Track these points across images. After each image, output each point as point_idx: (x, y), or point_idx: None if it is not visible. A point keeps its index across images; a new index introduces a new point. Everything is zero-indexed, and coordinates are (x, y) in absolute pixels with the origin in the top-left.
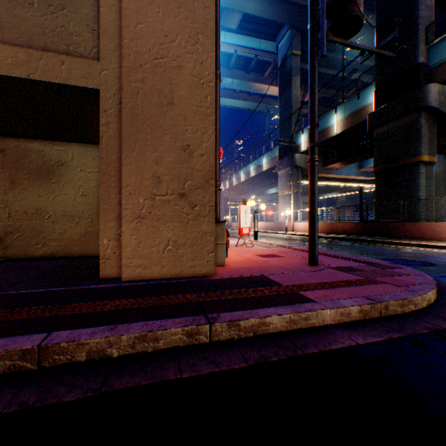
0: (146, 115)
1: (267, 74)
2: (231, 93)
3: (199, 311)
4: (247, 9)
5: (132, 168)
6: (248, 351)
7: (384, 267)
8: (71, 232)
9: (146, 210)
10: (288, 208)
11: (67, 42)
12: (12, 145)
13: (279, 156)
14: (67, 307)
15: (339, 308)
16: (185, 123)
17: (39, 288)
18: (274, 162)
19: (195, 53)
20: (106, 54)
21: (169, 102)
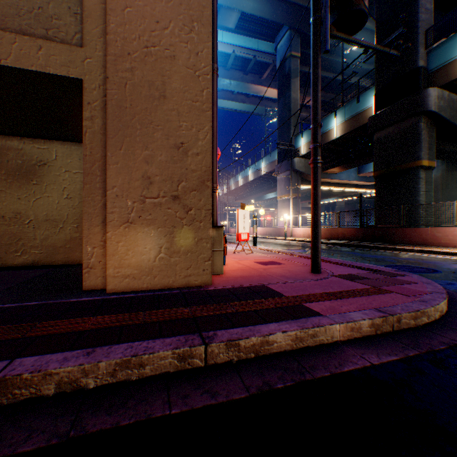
0: (135, 108)
1: (266, 76)
2: (229, 94)
3: (193, 328)
4: (245, 8)
5: (120, 167)
6: (249, 376)
7: (390, 274)
8: (54, 238)
9: (135, 214)
10: (287, 213)
11: (45, 26)
12: None
13: (278, 160)
14: (39, 326)
15: (349, 322)
16: (179, 119)
17: (10, 303)
18: (273, 166)
19: (190, 42)
20: (91, 40)
21: (161, 95)
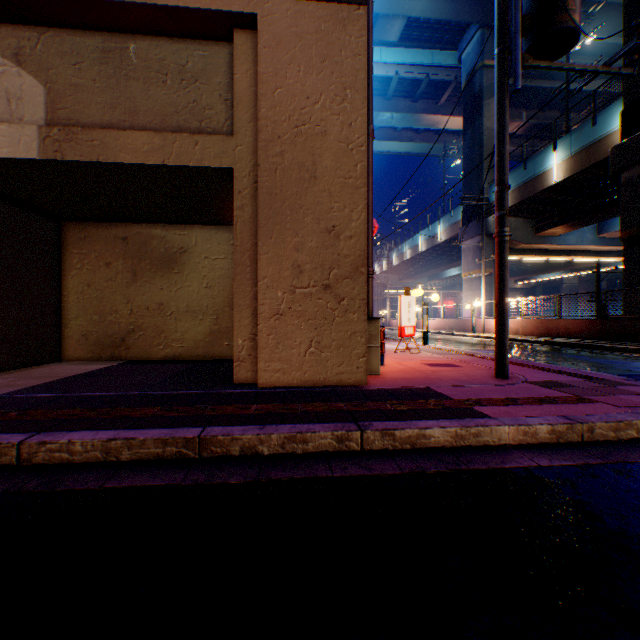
0: (285, 194)
1: (445, 100)
2: (390, 132)
3: (349, 418)
4: (412, 11)
5: (270, 257)
6: (403, 461)
7: (611, 383)
8: (194, 331)
9: (285, 306)
10: (476, 297)
11: (199, 118)
12: (134, 233)
13: (462, 220)
14: (212, 408)
15: (521, 425)
16: (330, 200)
17: (176, 390)
18: (456, 230)
19: (342, 113)
20: (241, 127)
21: (311, 177)
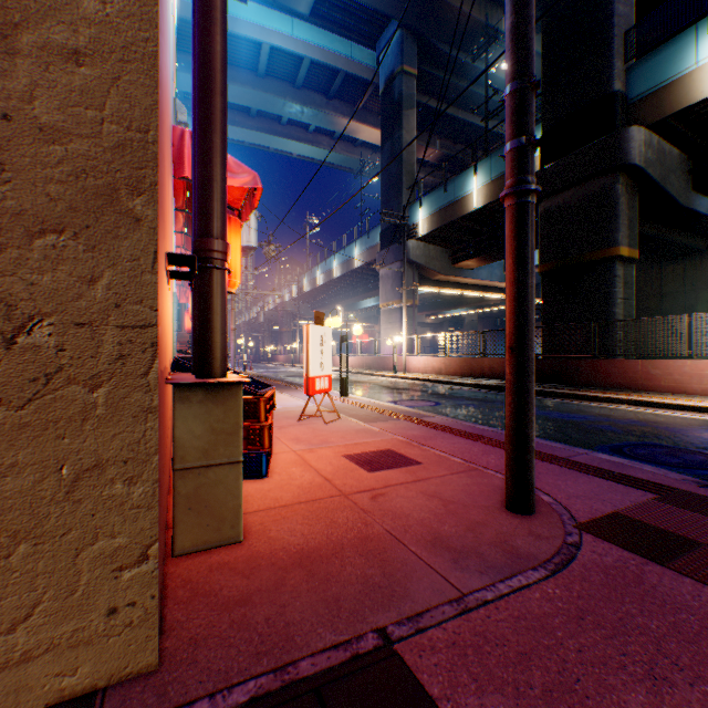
0: None
1: (362, 106)
2: (301, 132)
3: None
4: None
5: None
6: None
7: None
8: None
9: None
10: (396, 331)
11: None
12: None
13: (381, 243)
14: None
15: None
16: None
17: None
18: (374, 254)
19: None
20: None
21: None
